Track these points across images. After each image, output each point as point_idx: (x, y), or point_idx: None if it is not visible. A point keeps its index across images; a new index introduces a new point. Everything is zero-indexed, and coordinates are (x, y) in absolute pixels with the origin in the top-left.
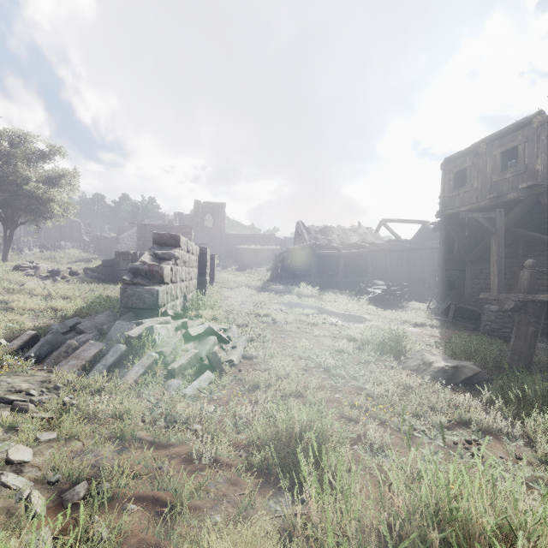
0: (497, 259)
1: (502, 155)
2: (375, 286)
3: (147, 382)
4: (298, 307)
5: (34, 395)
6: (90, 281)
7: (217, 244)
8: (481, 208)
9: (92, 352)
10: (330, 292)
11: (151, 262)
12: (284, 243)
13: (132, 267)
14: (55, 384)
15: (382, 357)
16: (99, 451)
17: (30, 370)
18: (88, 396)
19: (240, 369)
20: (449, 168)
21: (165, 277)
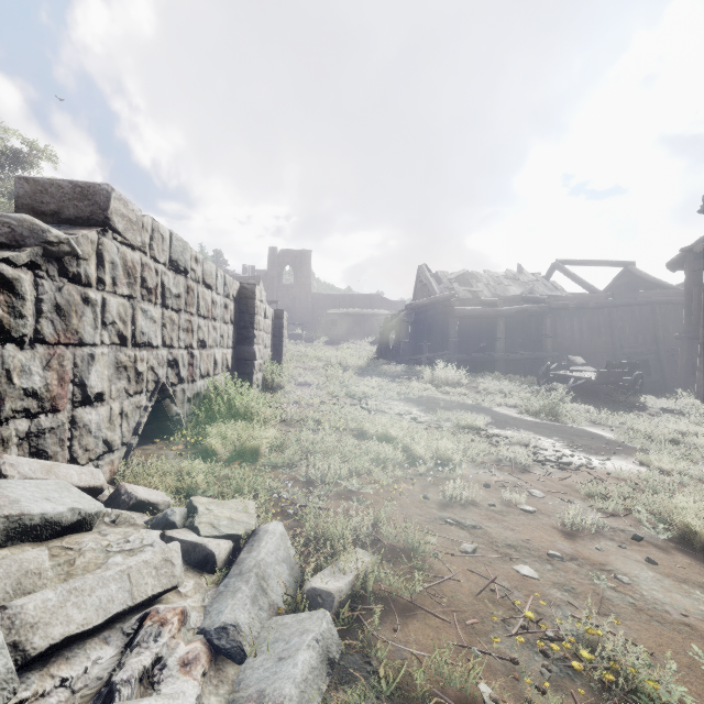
0: None
1: None
2: (573, 366)
3: None
4: (443, 409)
5: None
6: None
7: (300, 308)
8: None
9: None
10: (490, 377)
11: None
12: (394, 306)
13: None
14: None
15: None
16: None
17: None
18: None
19: None
20: None
21: None
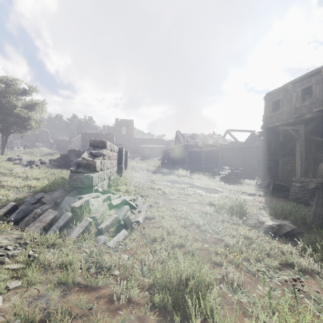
0: (300, 154)
1: (302, 91)
2: (224, 170)
3: (85, 237)
4: (178, 183)
5: (10, 249)
6: (52, 167)
7: (129, 144)
8: (289, 123)
9: (50, 217)
10: (197, 173)
11: (89, 158)
12: (168, 143)
13: (76, 161)
14: (25, 240)
15: (231, 217)
16: (49, 296)
17: (10, 229)
18: (45, 250)
19: (143, 227)
20: (269, 99)
21: (97, 168)
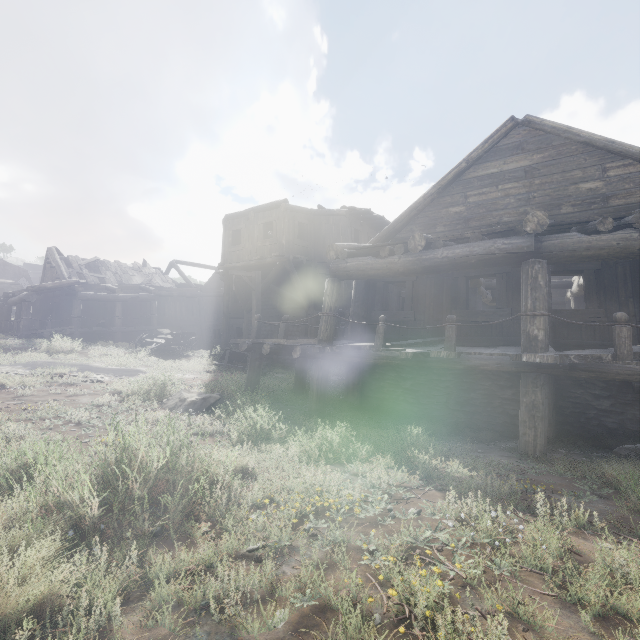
0: (257, 310)
1: (264, 225)
2: (160, 335)
3: None
4: (47, 367)
5: None
6: None
7: None
8: (253, 266)
9: None
10: (101, 345)
11: None
12: (25, 274)
13: None
14: None
15: (146, 403)
16: None
17: None
18: None
19: None
20: (229, 225)
21: None
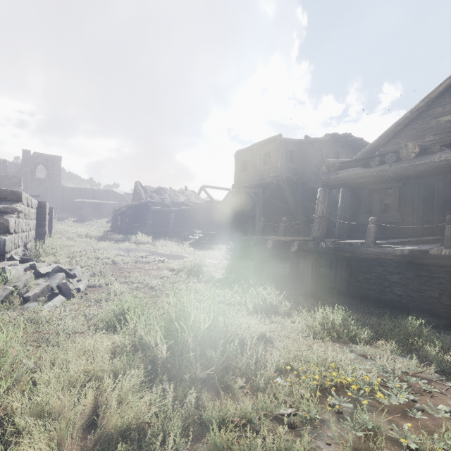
0: (259, 216)
1: (264, 155)
2: (195, 234)
3: (5, 307)
4: (135, 252)
5: None
6: None
7: (52, 196)
8: (255, 185)
9: None
10: (162, 239)
11: None
12: (124, 198)
13: None
14: None
15: (189, 278)
16: None
17: None
18: None
19: (86, 293)
20: (239, 157)
21: (11, 228)
